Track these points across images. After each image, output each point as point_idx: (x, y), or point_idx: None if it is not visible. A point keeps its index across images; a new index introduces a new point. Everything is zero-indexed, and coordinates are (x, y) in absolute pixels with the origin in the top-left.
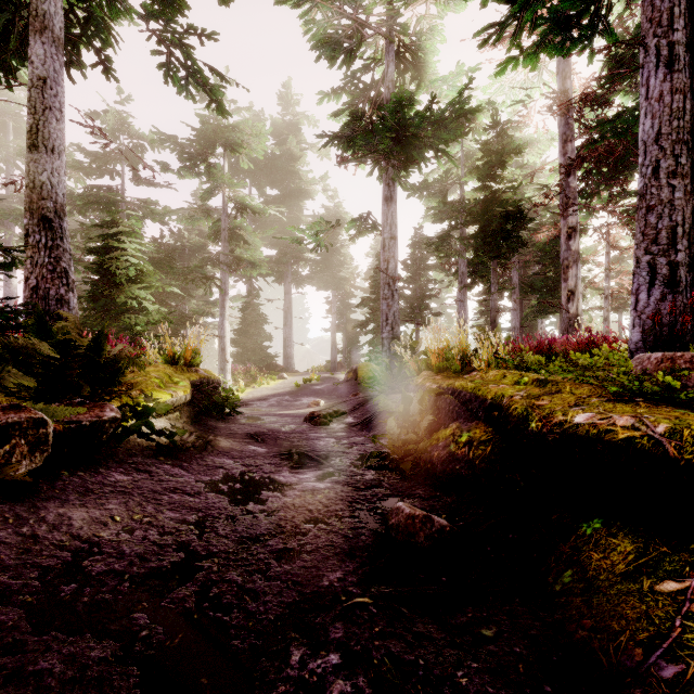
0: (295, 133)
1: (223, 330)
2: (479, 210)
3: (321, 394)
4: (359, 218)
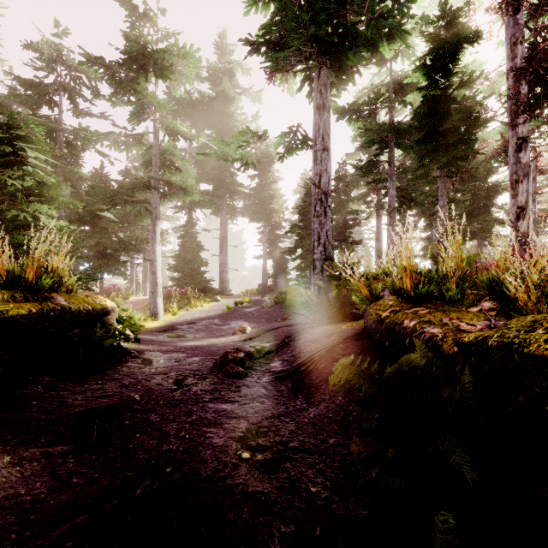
0: (230, 80)
1: (154, 254)
2: (426, 112)
3: (250, 317)
4: (288, 133)
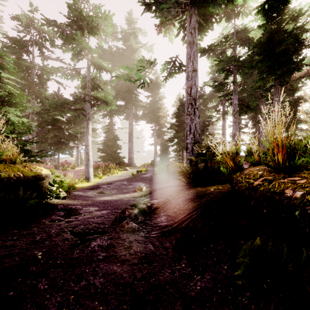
0: (134, 39)
1: (87, 141)
2: (265, 41)
3: (146, 180)
4: (170, 62)
